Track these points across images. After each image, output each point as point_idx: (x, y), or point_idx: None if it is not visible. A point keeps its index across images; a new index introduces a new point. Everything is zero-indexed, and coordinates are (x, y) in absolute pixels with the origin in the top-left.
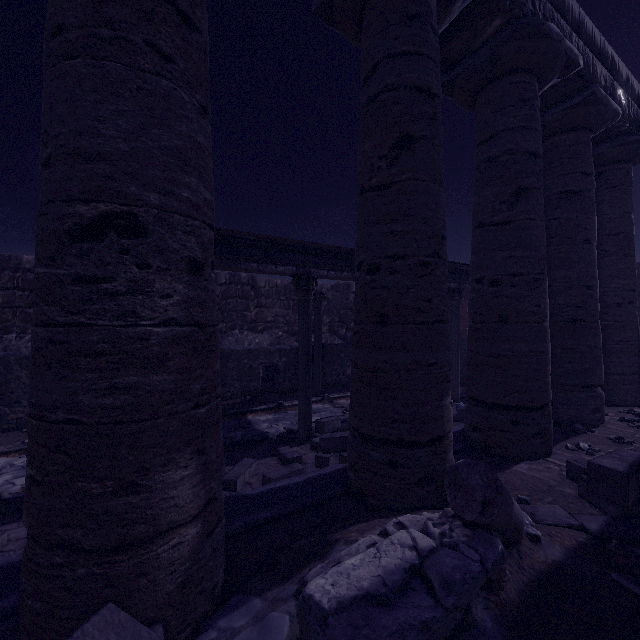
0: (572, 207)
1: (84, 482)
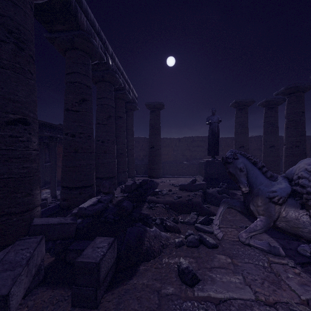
0: (120, 121)
1: (15, 194)
